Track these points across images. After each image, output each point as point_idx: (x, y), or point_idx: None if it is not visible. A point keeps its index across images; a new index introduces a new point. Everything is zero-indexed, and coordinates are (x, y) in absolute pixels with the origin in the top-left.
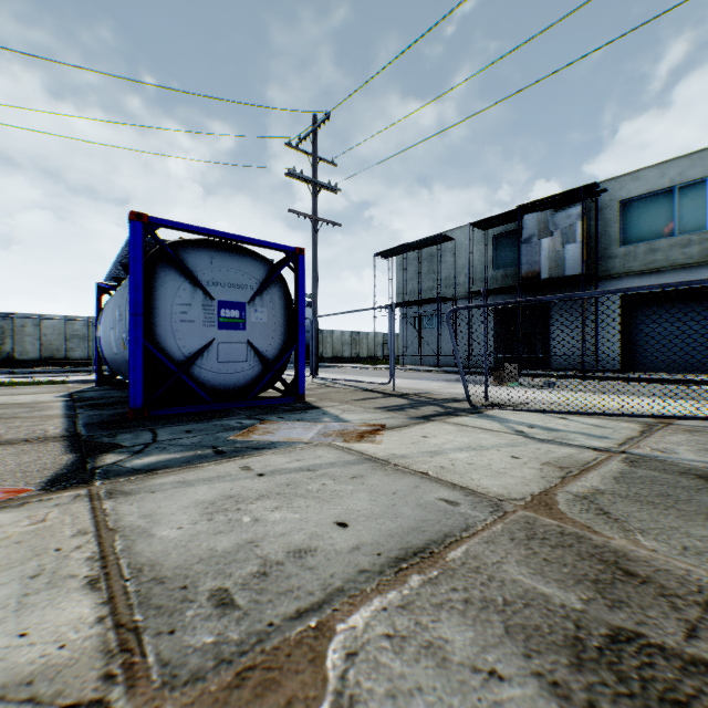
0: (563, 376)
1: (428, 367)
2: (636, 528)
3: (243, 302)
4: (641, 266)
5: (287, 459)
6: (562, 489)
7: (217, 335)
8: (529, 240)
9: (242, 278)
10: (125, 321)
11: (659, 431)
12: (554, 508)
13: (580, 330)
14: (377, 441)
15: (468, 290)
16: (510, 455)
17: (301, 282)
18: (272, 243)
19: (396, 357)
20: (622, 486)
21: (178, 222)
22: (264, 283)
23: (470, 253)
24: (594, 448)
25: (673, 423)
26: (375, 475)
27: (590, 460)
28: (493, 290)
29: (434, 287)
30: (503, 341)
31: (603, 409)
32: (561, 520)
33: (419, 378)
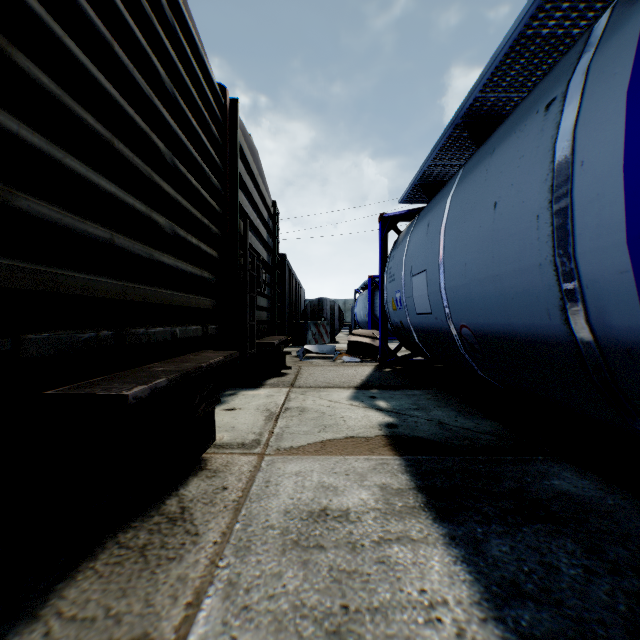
0: None
1: None
2: None
3: None
4: None
5: None
6: None
7: None
8: None
9: None
10: (366, 308)
11: None
12: None
13: None
14: None
15: None
16: None
17: None
18: None
19: None
20: None
21: None
22: None
23: None
24: None
25: None
26: None
27: None
28: None
29: None
30: None
31: None
32: None
33: None
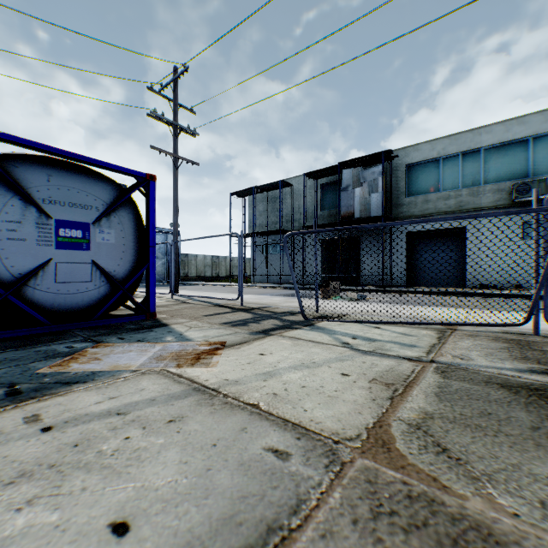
0: (370, 290)
1: (273, 284)
2: (482, 472)
3: (88, 222)
4: (420, 211)
5: (98, 397)
6: (395, 415)
7: (55, 255)
8: (346, 189)
9: (87, 198)
10: None
11: (451, 337)
12: (393, 448)
13: (380, 256)
14: (213, 363)
15: (303, 225)
16: (340, 372)
17: (152, 207)
18: (121, 167)
19: (249, 277)
20: (446, 404)
21: (4, 133)
22: (112, 205)
23: (304, 197)
24: (409, 358)
25: (457, 328)
26: (198, 414)
27: (409, 373)
28: (321, 225)
29: (277, 221)
30: (328, 264)
31: (405, 318)
32: (404, 470)
33: (265, 294)
